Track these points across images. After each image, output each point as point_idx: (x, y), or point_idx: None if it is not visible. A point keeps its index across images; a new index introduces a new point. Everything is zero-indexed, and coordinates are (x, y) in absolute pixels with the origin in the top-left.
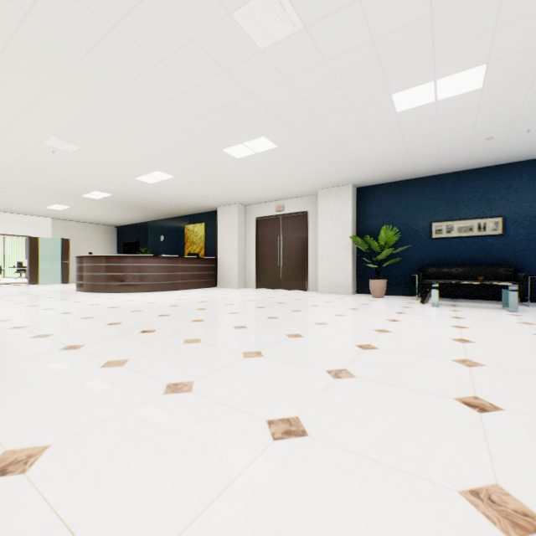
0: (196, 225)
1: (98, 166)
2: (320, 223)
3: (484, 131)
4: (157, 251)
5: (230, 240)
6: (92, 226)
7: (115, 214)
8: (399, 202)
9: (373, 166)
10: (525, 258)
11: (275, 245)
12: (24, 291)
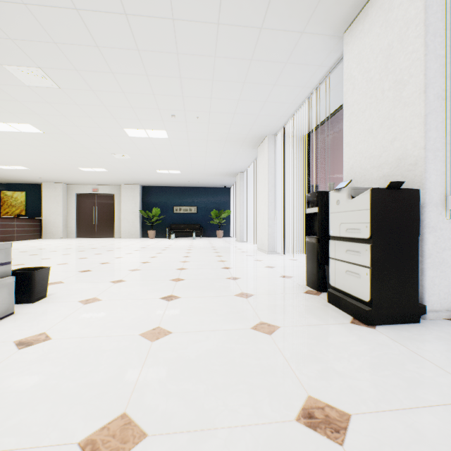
0: (16, 192)
1: None
2: (123, 202)
3: (186, 180)
4: None
5: (56, 207)
6: None
7: None
8: (162, 196)
9: (150, 181)
10: (203, 222)
11: (91, 211)
12: None
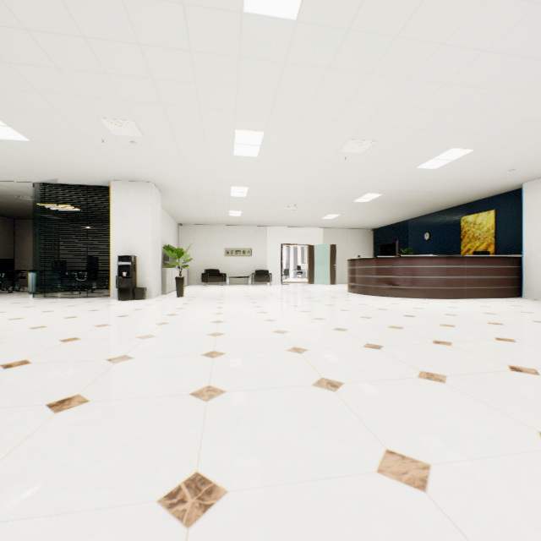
0: (478, 215)
1: (380, 163)
2: None
3: None
4: (420, 251)
5: None
6: (352, 231)
7: (376, 216)
8: None
9: None
10: None
11: None
12: (309, 289)
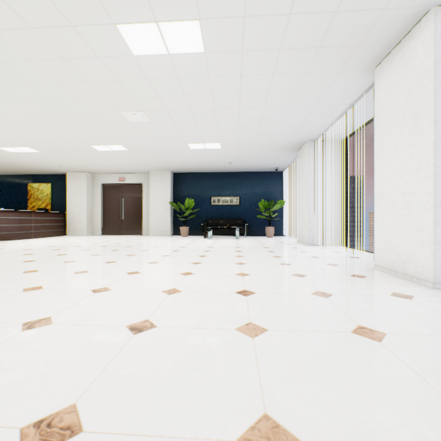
0: (42, 184)
1: None
2: (151, 192)
3: (227, 160)
4: None
5: (80, 199)
6: None
7: None
8: (196, 184)
9: (182, 165)
10: (247, 216)
11: (118, 204)
12: None
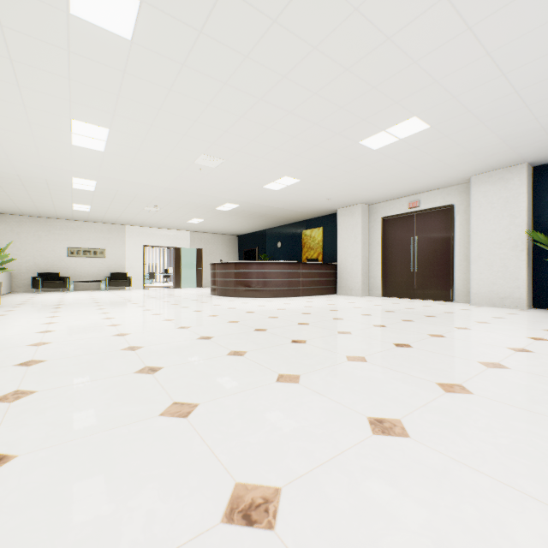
0: (313, 230)
1: (233, 178)
2: (473, 217)
3: None
4: (274, 258)
5: (352, 244)
6: (219, 236)
7: (239, 224)
8: None
9: None
10: None
11: (406, 248)
12: (173, 293)
